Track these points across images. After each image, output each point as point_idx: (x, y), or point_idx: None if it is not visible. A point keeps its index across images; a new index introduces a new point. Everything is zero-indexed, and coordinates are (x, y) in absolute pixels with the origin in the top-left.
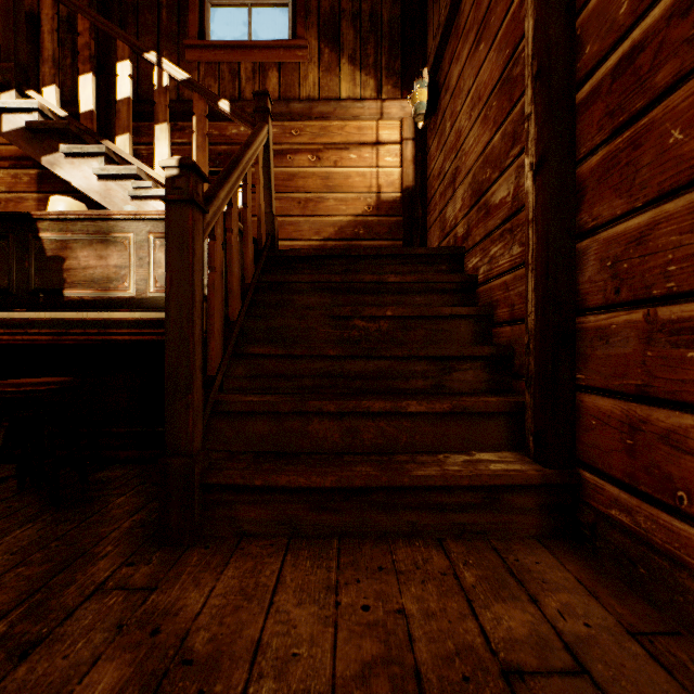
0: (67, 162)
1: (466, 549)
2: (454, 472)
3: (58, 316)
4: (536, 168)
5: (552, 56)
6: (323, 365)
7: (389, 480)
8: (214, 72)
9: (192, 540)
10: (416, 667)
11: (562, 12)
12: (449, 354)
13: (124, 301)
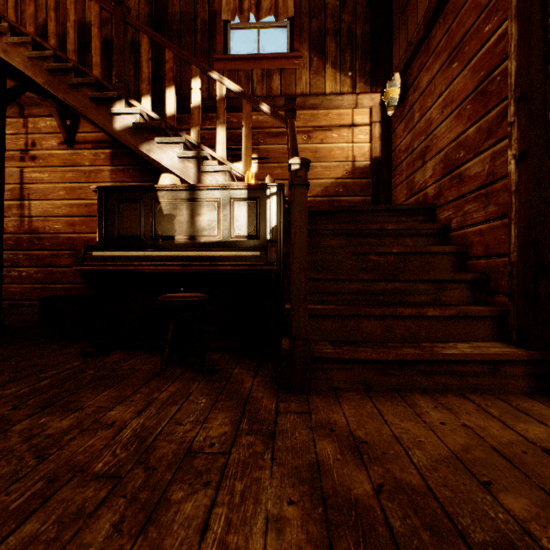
0: (158, 148)
1: (482, 399)
2: (470, 352)
3: (183, 253)
4: (519, 158)
5: (533, 88)
6: (357, 286)
7: (429, 356)
8: (234, 77)
9: (309, 390)
10: (493, 447)
11: (539, 60)
12: (444, 278)
13: (214, 244)
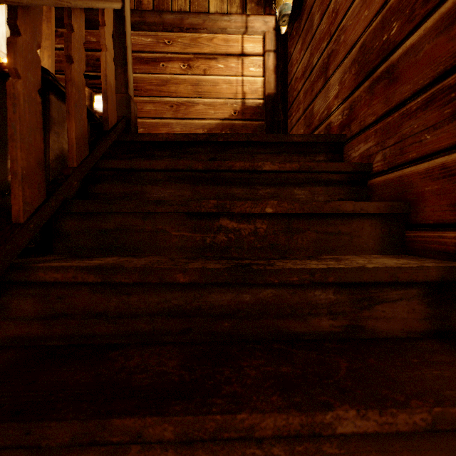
0: None
1: None
2: None
3: None
4: None
5: None
6: (169, 296)
7: None
8: None
9: None
10: None
11: None
12: (375, 278)
13: None
